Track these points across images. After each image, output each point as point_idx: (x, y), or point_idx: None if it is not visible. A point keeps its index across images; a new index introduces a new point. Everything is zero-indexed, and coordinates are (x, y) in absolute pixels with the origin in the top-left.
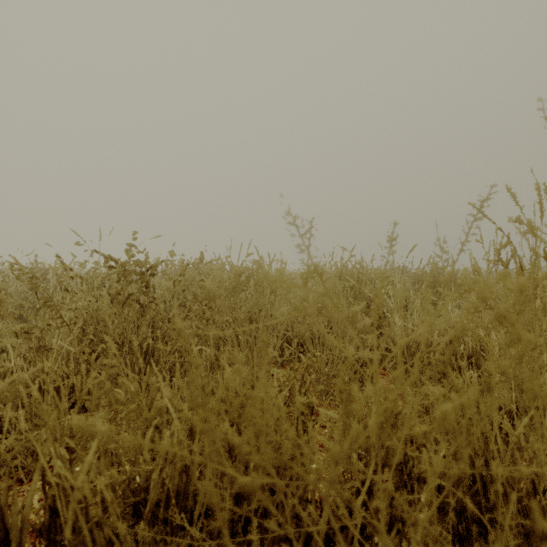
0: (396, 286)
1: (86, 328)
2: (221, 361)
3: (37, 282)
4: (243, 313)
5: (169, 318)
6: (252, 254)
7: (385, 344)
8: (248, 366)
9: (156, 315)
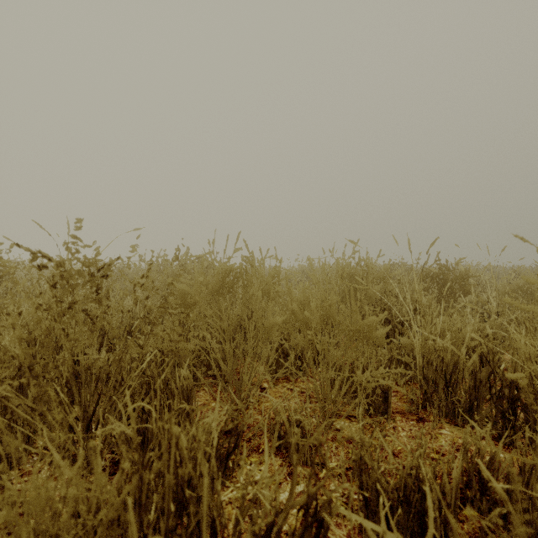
0: (402, 285)
1: (4, 352)
2: (174, 428)
3: (1, 281)
4: (229, 320)
5: (132, 331)
6: (241, 249)
7: (397, 354)
8: (235, 384)
9: (113, 329)
